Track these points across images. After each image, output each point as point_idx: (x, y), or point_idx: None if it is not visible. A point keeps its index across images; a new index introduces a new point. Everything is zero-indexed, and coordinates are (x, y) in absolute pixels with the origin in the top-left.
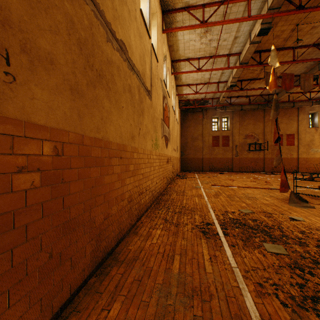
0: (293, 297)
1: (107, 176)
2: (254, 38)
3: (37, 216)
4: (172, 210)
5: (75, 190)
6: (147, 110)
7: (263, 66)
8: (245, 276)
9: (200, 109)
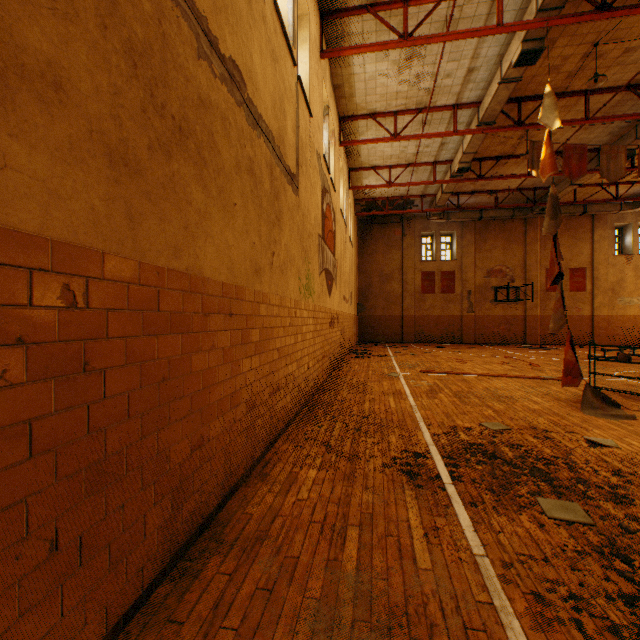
0: (617, 630)
1: (198, 355)
2: (509, 71)
3: (15, 455)
4: (341, 425)
5: (120, 387)
6: (289, 214)
7: (524, 131)
8: (505, 578)
9: (397, 218)
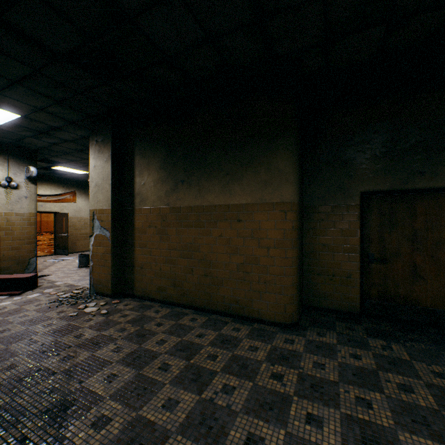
0: None
1: None
2: None
3: None
4: None
5: None
6: None
7: None
8: None
9: None
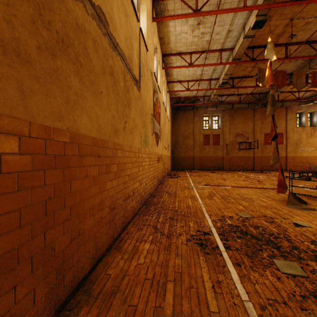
0: None
1: (76, 181)
2: (248, 31)
3: None
4: (163, 216)
5: (12, 206)
6: (135, 101)
7: (255, 64)
8: None
9: (191, 107)
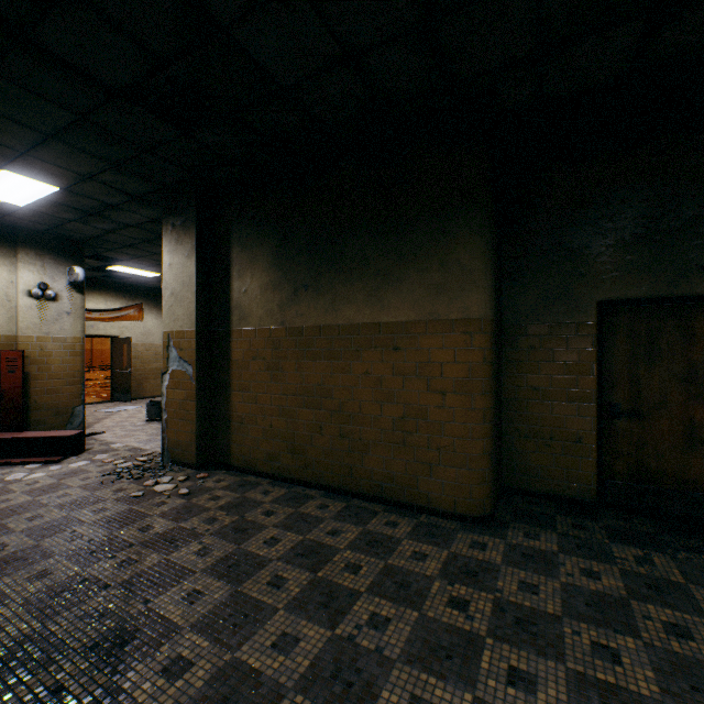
0: None
1: None
2: None
3: None
4: None
5: None
6: None
7: None
8: None
9: None
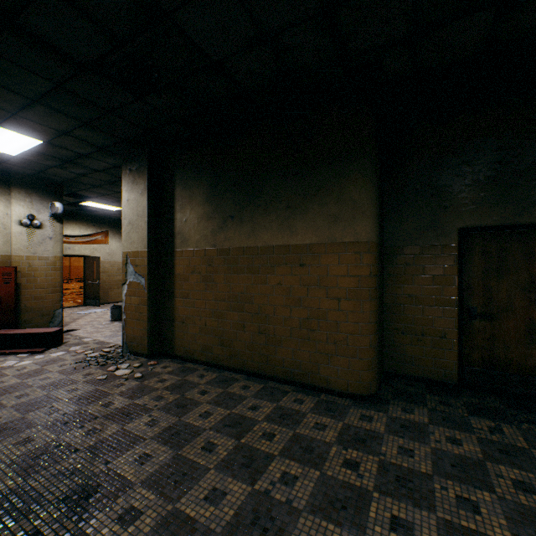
0: None
1: None
2: None
3: None
4: None
5: None
6: None
7: None
8: None
9: None
